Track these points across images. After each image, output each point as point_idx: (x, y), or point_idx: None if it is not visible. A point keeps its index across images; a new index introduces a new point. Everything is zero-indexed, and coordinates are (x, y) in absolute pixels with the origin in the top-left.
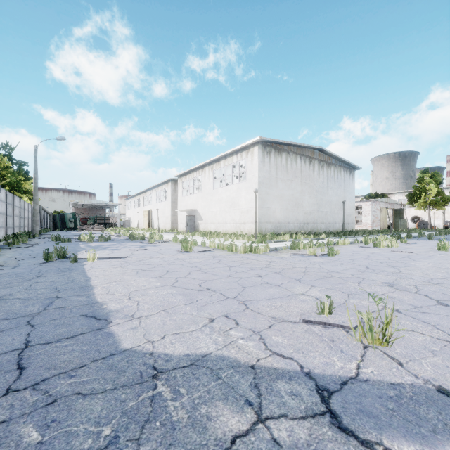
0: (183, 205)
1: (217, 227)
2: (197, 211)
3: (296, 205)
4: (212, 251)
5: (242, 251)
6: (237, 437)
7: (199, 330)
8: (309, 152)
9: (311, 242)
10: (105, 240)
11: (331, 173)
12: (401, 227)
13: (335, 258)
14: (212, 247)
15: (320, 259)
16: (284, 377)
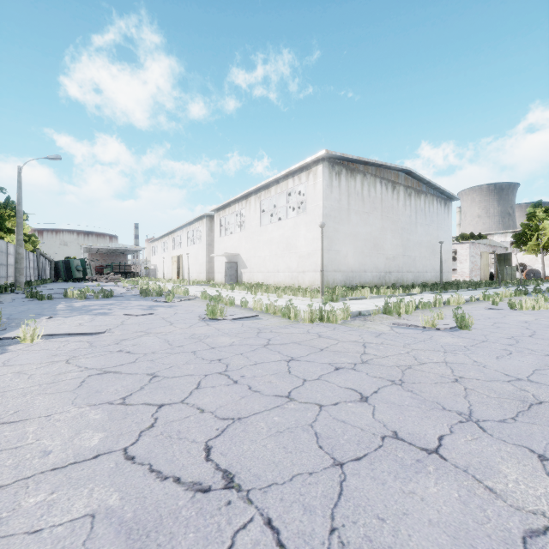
0: (222, 248)
1: (266, 277)
2: (240, 256)
3: (375, 247)
4: (257, 317)
5: (306, 319)
6: None
7: None
8: (391, 174)
9: (413, 301)
10: (103, 297)
11: (421, 204)
12: (508, 277)
13: (476, 334)
14: (257, 309)
15: (452, 336)
16: None
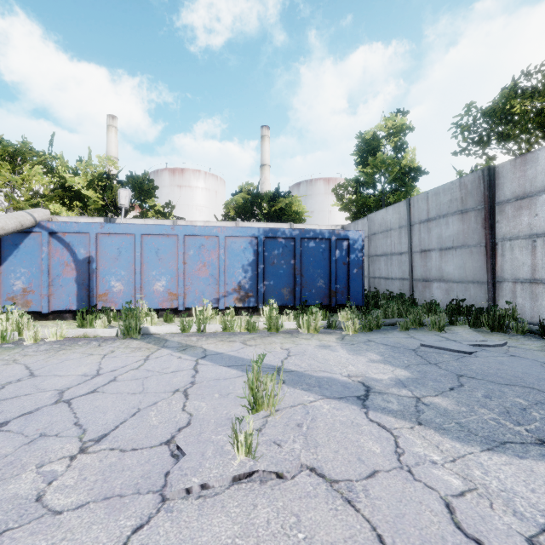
0: None
1: None
2: None
3: None
4: None
5: None
6: (434, 395)
7: (544, 510)
8: None
9: None
10: None
11: None
12: None
13: None
14: None
15: None
16: (389, 409)
